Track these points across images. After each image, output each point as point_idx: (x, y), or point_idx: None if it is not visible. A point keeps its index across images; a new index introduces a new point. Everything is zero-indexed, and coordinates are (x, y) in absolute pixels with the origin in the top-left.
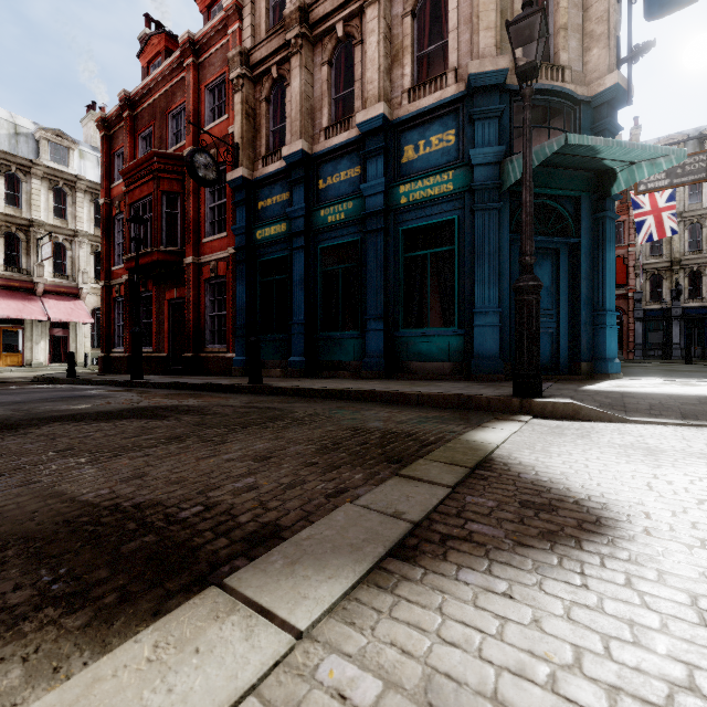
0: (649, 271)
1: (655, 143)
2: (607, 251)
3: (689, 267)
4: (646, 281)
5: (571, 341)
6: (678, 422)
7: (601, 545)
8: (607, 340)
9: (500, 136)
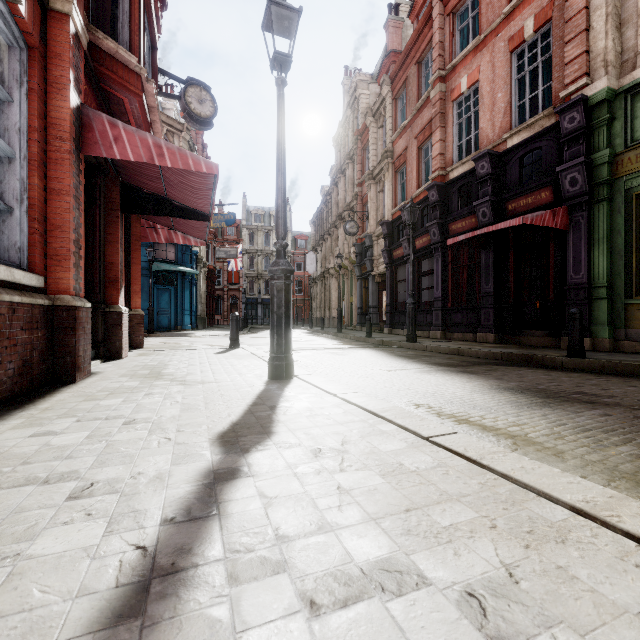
0: (249, 277)
1: (252, 210)
2: (186, 291)
3: (265, 278)
4: (248, 282)
5: (176, 319)
6: (177, 336)
7: (145, 339)
8: (186, 319)
9: (150, 252)
